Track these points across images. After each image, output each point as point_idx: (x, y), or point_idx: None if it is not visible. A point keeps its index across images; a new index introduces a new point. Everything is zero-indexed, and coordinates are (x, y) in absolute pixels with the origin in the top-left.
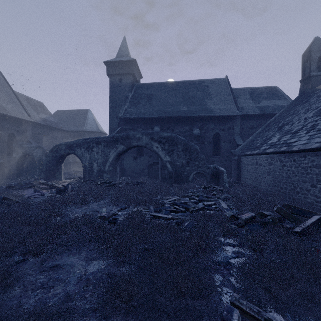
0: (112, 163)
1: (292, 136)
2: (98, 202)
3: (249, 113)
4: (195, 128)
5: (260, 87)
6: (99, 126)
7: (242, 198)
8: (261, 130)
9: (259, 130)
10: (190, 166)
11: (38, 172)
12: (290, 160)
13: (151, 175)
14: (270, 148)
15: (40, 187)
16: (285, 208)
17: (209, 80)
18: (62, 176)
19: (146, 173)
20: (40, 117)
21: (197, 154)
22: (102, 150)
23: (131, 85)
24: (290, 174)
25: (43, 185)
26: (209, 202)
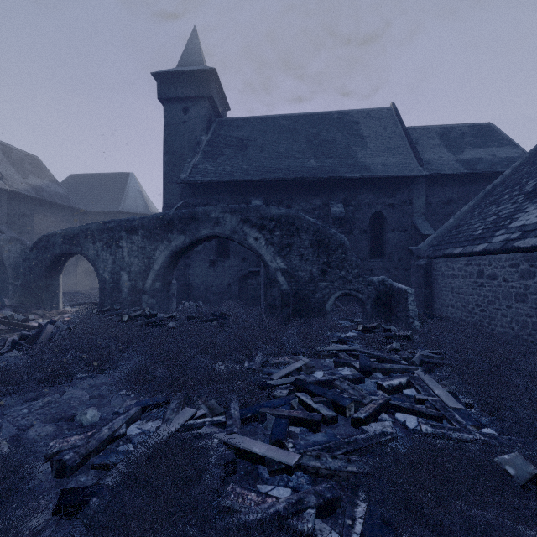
0: (160, 273)
1: None
2: (96, 377)
3: (444, 172)
4: (335, 202)
5: (459, 125)
6: (150, 204)
7: (483, 368)
8: (474, 205)
9: (468, 205)
10: (328, 279)
11: (13, 291)
12: None
13: (246, 298)
14: (524, 237)
15: None
16: None
17: (359, 111)
18: (59, 300)
19: (235, 293)
20: (29, 182)
21: (343, 253)
22: (140, 245)
23: (207, 120)
24: None
25: None
26: (395, 380)
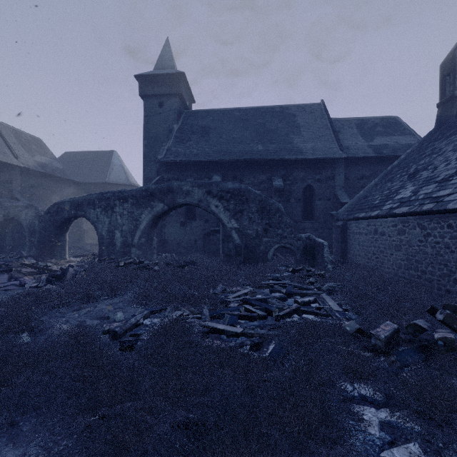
0: (144, 231)
1: (440, 186)
2: (113, 299)
3: (358, 155)
4: (276, 177)
5: (373, 117)
6: (130, 176)
7: (361, 290)
8: (378, 181)
9: (374, 181)
10: (269, 236)
11: (29, 246)
12: (441, 226)
13: (208, 251)
14: (400, 206)
15: (21, 271)
16: (455, 314)
17: (296, 106)
18: (66, 252)
19: (200, 247)
20: (36, 160)
21: (280, 217)
22: (129, 210)
23: (178, 112)
24: (440, 250)
25: (27, 268)
26: (306, 298)
